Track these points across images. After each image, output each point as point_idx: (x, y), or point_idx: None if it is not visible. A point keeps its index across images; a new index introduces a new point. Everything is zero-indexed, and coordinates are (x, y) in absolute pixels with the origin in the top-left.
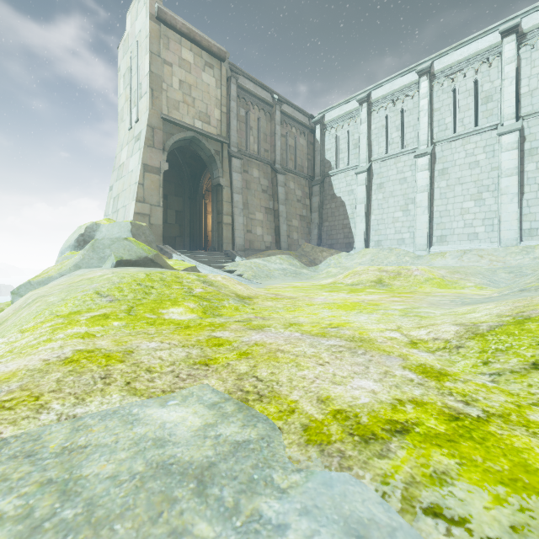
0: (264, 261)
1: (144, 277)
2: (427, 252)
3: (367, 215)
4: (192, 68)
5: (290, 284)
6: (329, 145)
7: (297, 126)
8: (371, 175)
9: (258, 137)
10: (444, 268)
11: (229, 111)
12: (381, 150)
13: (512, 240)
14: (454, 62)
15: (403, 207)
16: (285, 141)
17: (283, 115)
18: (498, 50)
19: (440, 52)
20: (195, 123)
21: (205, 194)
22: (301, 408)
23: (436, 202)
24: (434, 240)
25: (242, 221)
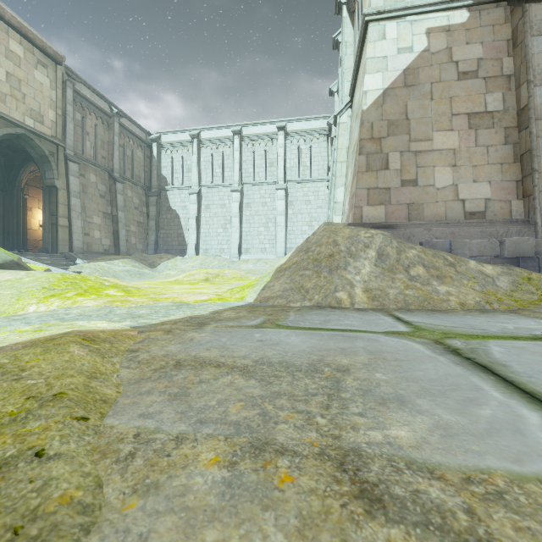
0: (108, 264)
1: (62, 277)
2: (238, 259)
3: (198, 228)
4: (22, 63)
5: (143, 282)
6: (166, 163)
7: (135, 139)
8: (201, 197)
9: (95, 143)
10: (244, 270)
11: (65, 114)
12: (208, 179)
13: (282, 254)
14: (254, 134)
15: (224, 226)
16: (123, 151)
17: (121, 127)
18: (276, 137)
19: (246, 123)
20: (26, 120)
21: (24, 188)
22: (191, 301)
23: (244, 225)
24: (242, 251)
25: (81, 225)
